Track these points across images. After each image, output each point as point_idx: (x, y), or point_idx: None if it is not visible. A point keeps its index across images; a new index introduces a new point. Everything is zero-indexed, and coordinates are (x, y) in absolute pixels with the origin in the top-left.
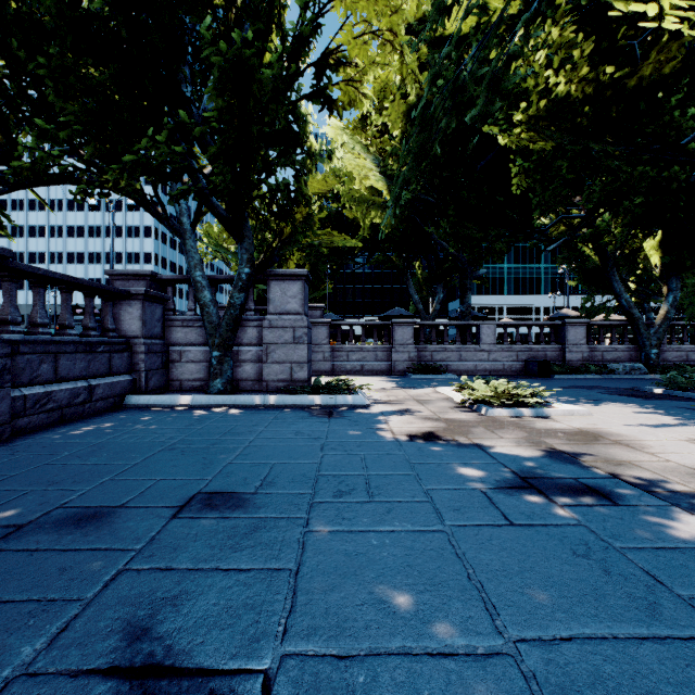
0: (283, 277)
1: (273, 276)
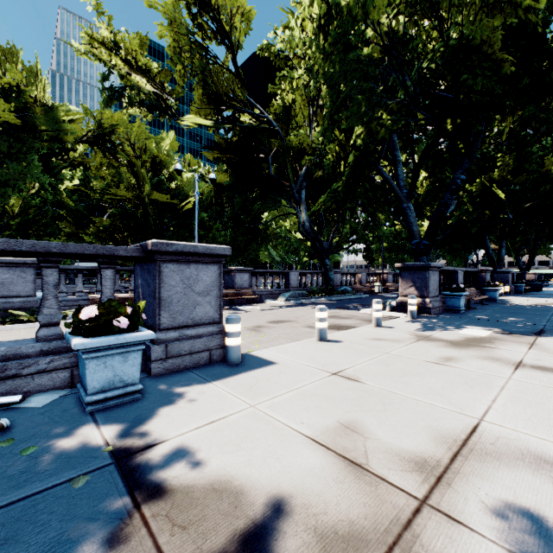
0: None
1: None
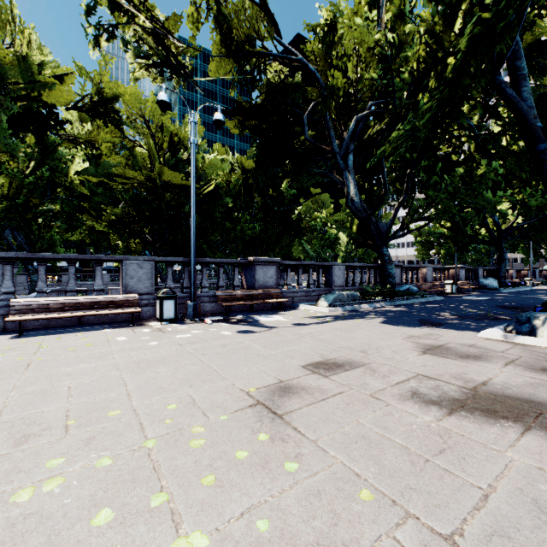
0: None
1: None
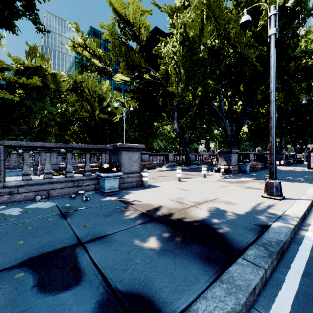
0: (13, 153)
1: (11, 153)
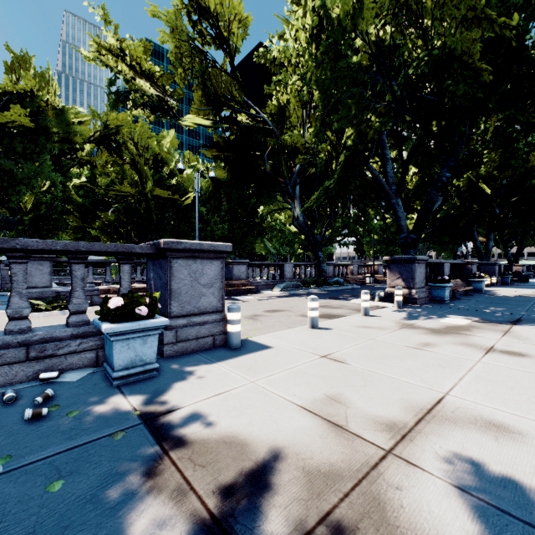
0: None
1: None
